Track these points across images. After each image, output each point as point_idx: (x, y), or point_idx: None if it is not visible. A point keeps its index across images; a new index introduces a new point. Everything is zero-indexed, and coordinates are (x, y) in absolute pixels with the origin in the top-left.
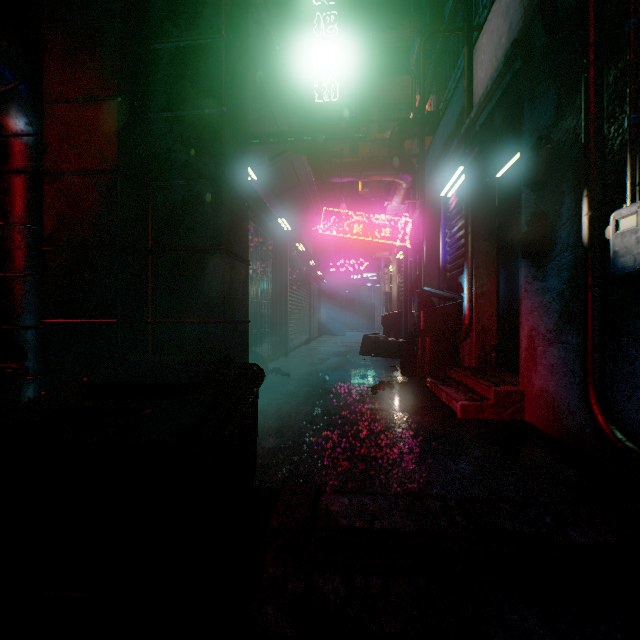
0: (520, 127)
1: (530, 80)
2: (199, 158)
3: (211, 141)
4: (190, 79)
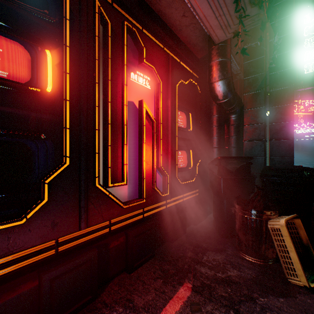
0: None
1: None
2: (285, 116)
3: (289, 112)
4: (282, 97)
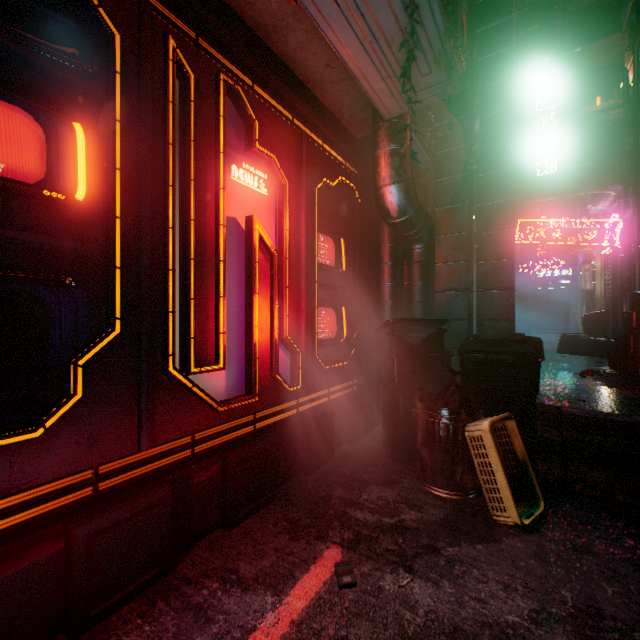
0: None
1: None
2: (500, 250)
3: (506, 242)
4: (495, 217)
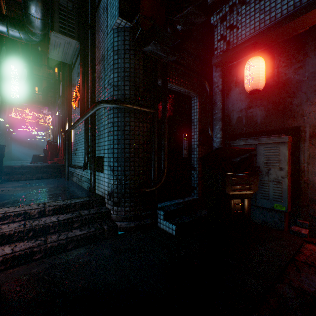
0: None
1: None
2: None
3: None
4: None
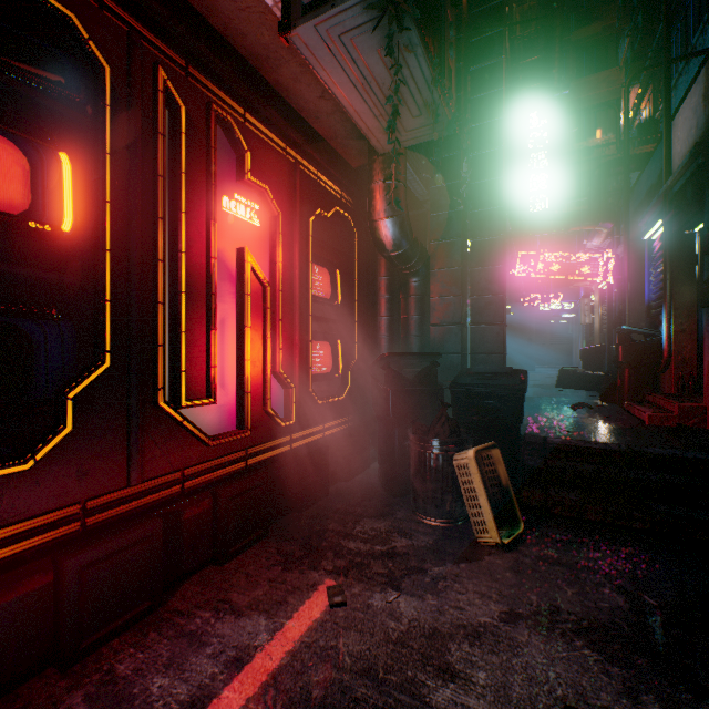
0: (703, 206)
1: (708, 175)
2: (492, 286)
3: (497, 278)
4: (487, 253)
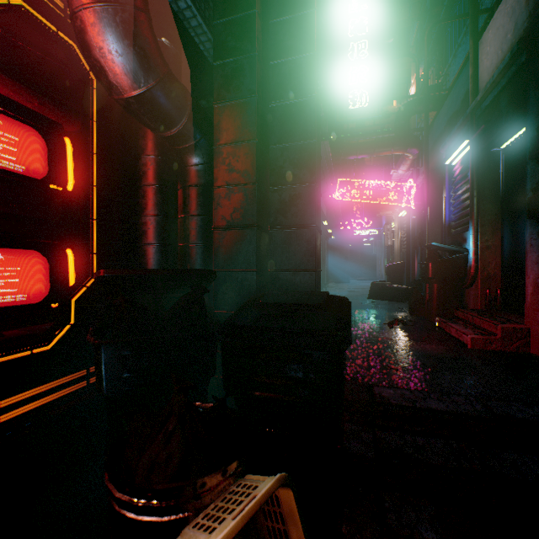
0: (525, 109)
1: (535, 71)
2: (300, 171)
3: (307, 160)
4: (294, 123)
